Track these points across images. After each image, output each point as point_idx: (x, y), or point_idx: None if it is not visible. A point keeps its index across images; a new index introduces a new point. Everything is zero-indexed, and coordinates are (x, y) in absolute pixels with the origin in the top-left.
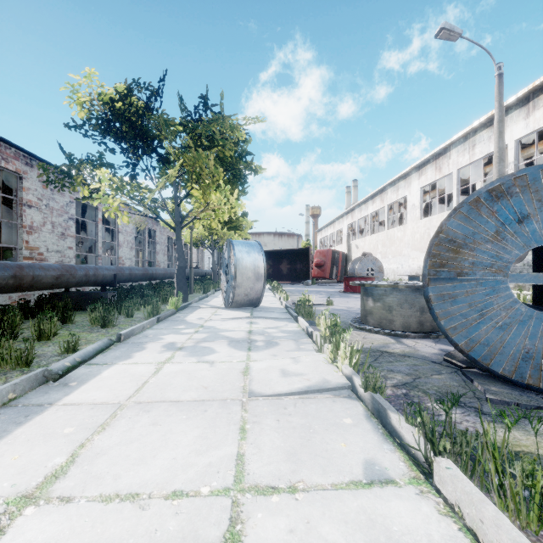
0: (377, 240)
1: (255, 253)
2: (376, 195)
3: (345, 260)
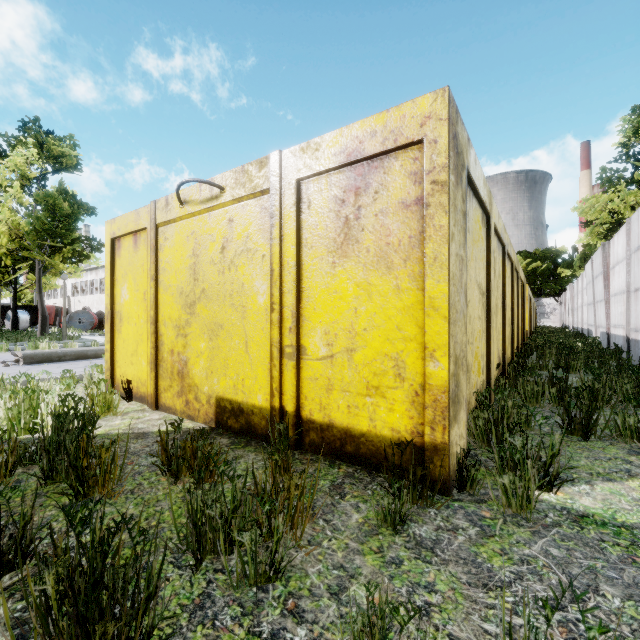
0: (94, 299)
1: (26, 315)
2: (93, 269)
3: (67, 313)
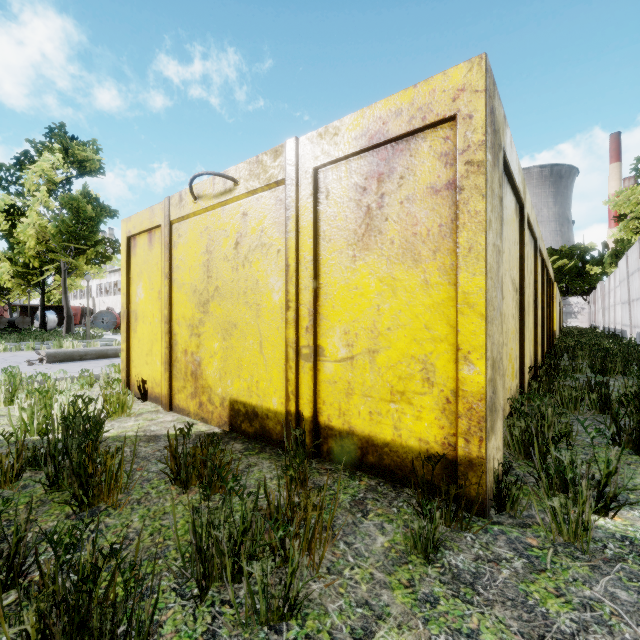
0: (117, 300)
1: (54, 315)
2: (116, 271)
3: (92, 313)
